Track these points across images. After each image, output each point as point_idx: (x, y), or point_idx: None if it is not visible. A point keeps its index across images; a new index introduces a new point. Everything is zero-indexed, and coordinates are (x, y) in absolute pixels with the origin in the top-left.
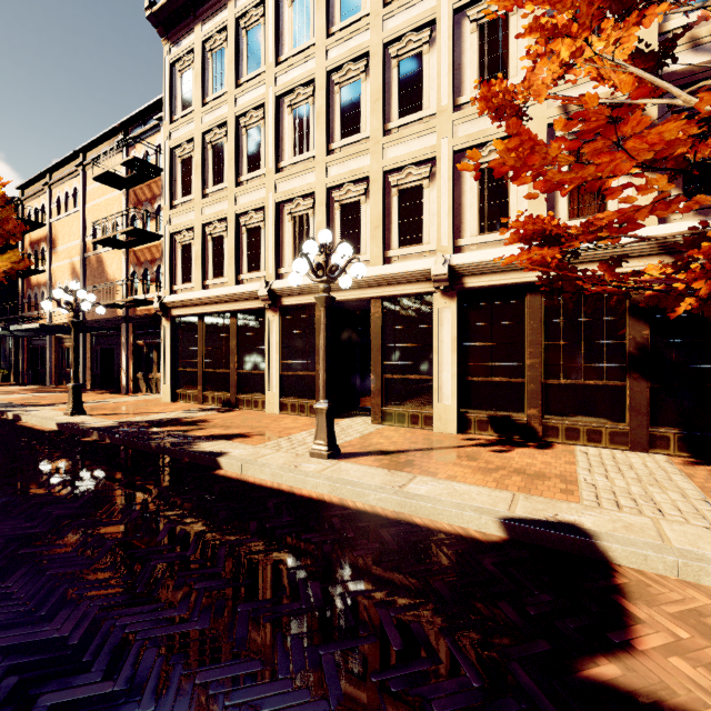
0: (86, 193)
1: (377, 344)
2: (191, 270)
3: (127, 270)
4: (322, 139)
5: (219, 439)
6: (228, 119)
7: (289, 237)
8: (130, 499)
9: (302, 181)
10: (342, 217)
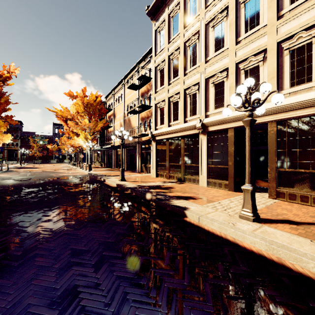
0: (124, 95)
1: (272, 150)
2: (163, 119)
3: (138, 122)
4: (233, 37)
5: (181, 199)
6: (180, 45)
7: (212, 95)
8: (146, 229)
9: (220, 64)
10: (245, 77)
